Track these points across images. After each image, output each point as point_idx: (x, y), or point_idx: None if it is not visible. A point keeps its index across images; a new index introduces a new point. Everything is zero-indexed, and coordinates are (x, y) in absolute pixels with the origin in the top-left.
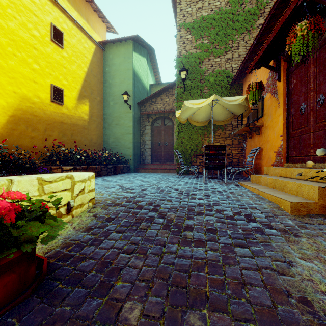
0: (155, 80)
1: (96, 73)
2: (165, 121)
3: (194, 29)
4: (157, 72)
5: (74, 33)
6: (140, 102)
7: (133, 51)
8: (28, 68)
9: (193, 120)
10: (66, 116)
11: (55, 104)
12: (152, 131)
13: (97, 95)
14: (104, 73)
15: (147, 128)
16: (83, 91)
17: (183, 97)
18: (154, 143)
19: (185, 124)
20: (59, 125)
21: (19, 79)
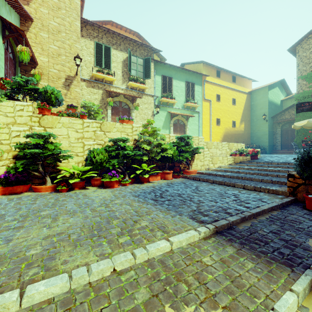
0: (285, 94)
1: (247, 107)
2: (291, 124)
3: (308, 78)
4: (287, 89)
5: (239, 96)
6: (273, 116)
7: (268, 91)
8: (226, 118)
9: (305, 127)
10: (236, 131)
11: (233, 128)
12: (281, 131)
13: (247, 118)
14: (251, 105)
15: (278, 130)
16: (242, 118)
17: (300, 114)
18: (283, 138)
19: (301, 128)
20: (234, 135)
21: (225, 123)
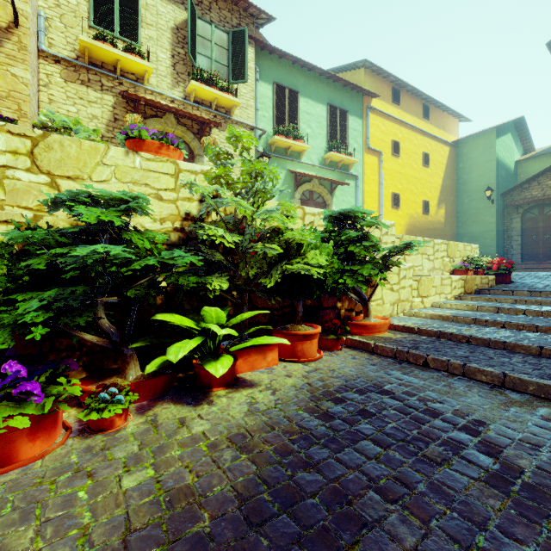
0: (522, 150)
1: (449, 174)
2: (544, 209)
3: None
4: (526, 140)
5: (435, 149)
6: (504, 192)
7: (496, 139)
8: (412, 194)
9: None
10: (430, 223)
11: (424, 215)
12: (522, 223)
13: (450, 196)
14: (457, 170)
15: (515, 220)
16: (441, 196)
17: None
18: (526, 238)
19: None
20: (426, 231)
21: (409, 204)
